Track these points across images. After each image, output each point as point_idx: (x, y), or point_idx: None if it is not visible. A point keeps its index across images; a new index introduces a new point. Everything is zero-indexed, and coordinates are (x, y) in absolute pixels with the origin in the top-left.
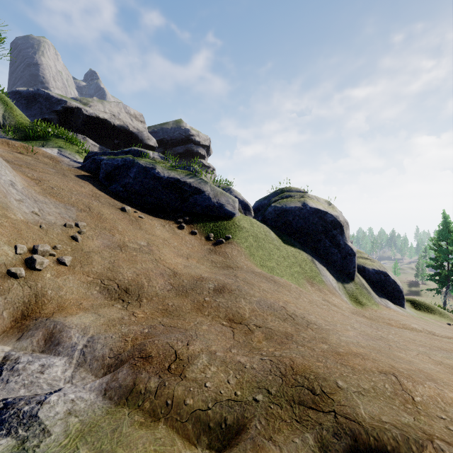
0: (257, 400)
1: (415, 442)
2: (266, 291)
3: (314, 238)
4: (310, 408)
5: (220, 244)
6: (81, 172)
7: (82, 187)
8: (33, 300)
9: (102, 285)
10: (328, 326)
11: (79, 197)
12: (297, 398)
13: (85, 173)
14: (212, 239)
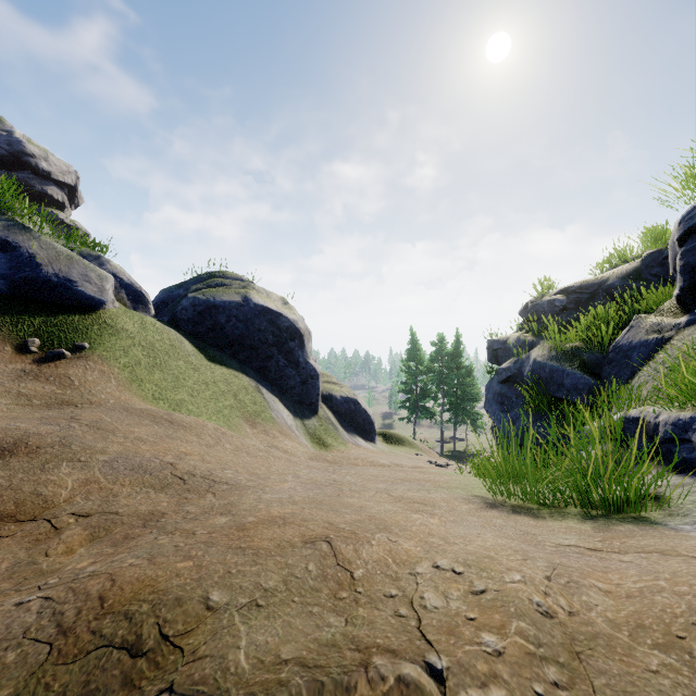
0: None
1: (335, 686)
2: (142, 441)
3: (262, 353)
4: None
5: (56, 360)
6: None
7: None
8: None
9: None
10: (252, 482)
11: None
12: (79, 689)
13: None
14: (36, 351)
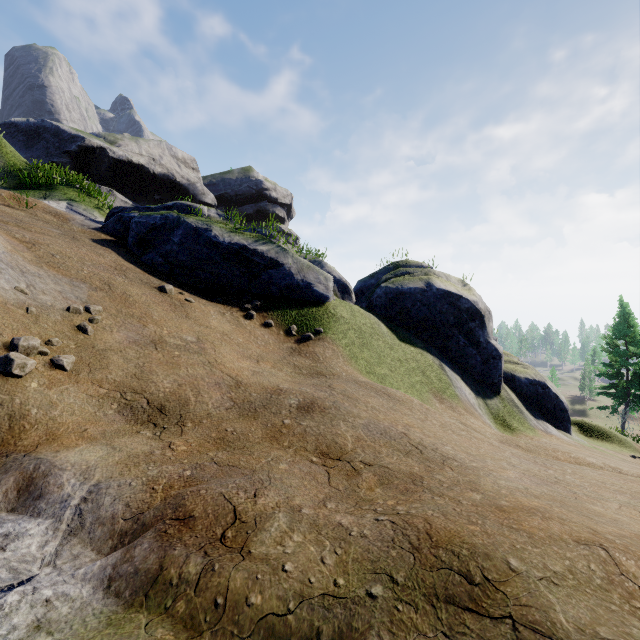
0: (374, 595)
1: None
2: (377, 410)
3: (443, 333)
4: (466, 610)
5: (307, 341)
6: (100, 235)
7: (100, 255)
8: (5, 424)
9: (122, 401)
10: (475, 463)
11: (95, 270)
12: (442, 590)
13: (106, 237)
14: (295, 334)
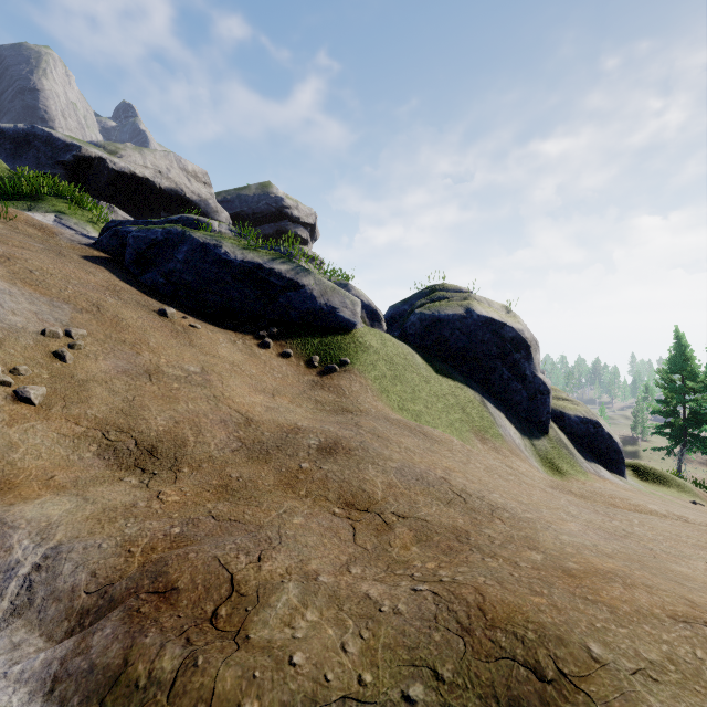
0: (413, 699)
1: None
2: (412, 452)
3: (485, 365)
4: None
5: (331, 373)
6: (92, 252)
7: (90, 274)
8: None
9: (104, 441)
10: (529, 513)
11: (82, 290)
12: (504, 690)
13: (100, 254)
14: (317, 365)
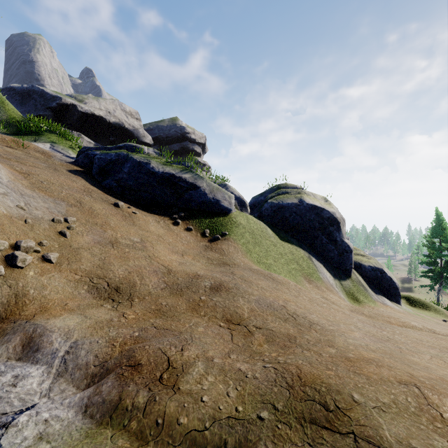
0: (262, 418)
1: None
2: (265, 290)
3: (311, 234)
4: (324, 428)
5: (216, 241)
6: (73, 167)
7: (74, 181)
8: (13, 300)
9: (90, 284)
10: (332, 327)
11: (70, 192)
12: (308, 415)
13: (77, 168)
14: (208, 236)
